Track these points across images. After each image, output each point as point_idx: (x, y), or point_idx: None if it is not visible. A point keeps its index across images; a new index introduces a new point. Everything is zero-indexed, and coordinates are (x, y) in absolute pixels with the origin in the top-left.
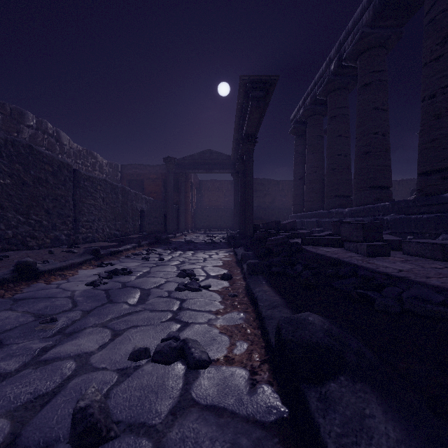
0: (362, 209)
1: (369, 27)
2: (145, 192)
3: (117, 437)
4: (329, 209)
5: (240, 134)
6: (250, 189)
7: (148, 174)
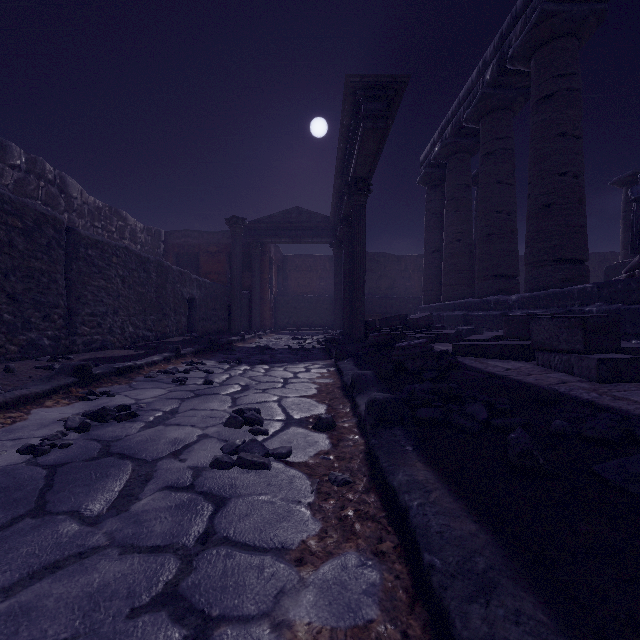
0: (542, 296)
1: (554, 2)
2: (201, 272)
3: None
4: (483, 297)
5: (344, 179)
6: (361, 264)
7: (205, 245)
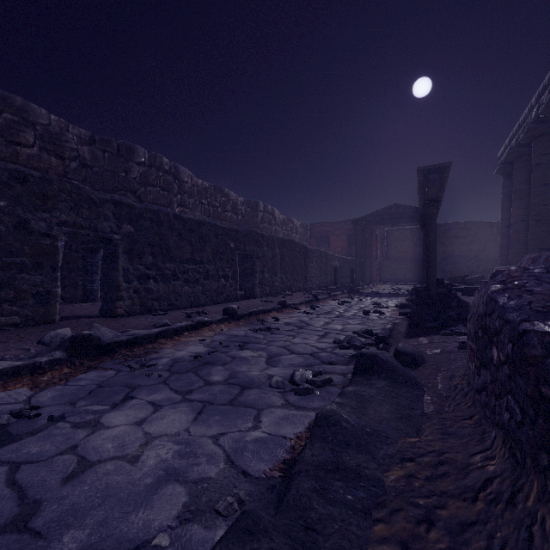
0: None
1: None
2: (330, 247)
3: (369, 316)
4: None
5: (424, 196)
6: (433, 248)
7: (333, 230)
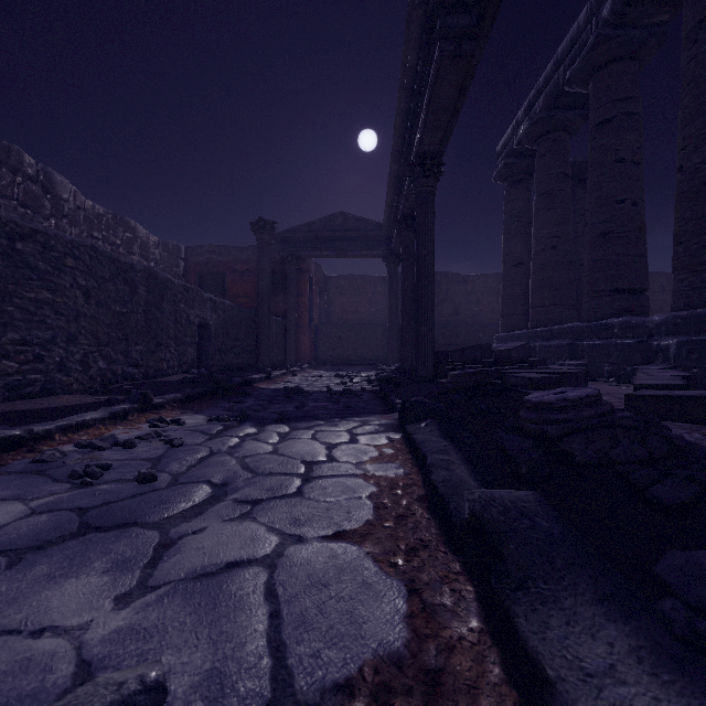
0: None
1: None
2: (227, 295)
3: None
4: (596, 320)
5: (404, 162)
6: (429, 274)
7: (232, 263)
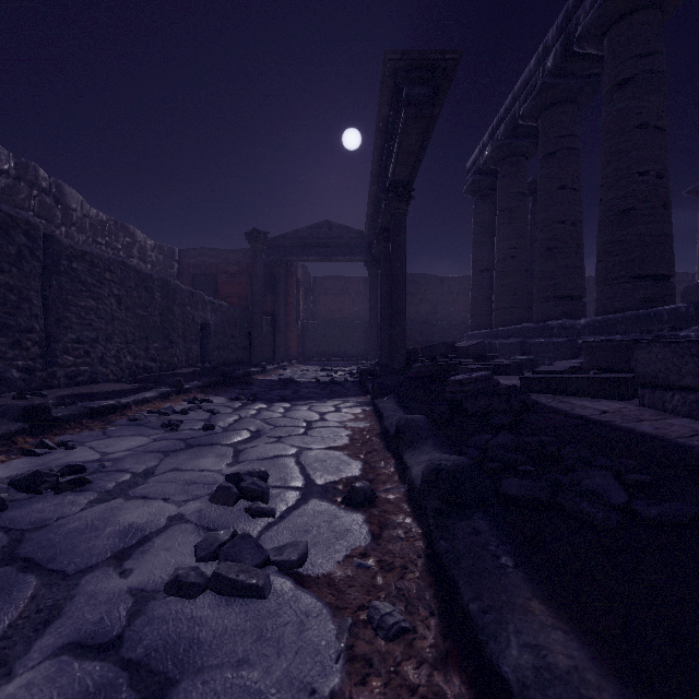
0: (619, 319)
1: None
2: (219, 295)
3: None
4: (543, 321)
5: (381, 185)
6: (401, 283)
7: (224, 265)
